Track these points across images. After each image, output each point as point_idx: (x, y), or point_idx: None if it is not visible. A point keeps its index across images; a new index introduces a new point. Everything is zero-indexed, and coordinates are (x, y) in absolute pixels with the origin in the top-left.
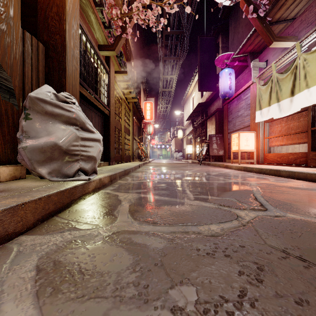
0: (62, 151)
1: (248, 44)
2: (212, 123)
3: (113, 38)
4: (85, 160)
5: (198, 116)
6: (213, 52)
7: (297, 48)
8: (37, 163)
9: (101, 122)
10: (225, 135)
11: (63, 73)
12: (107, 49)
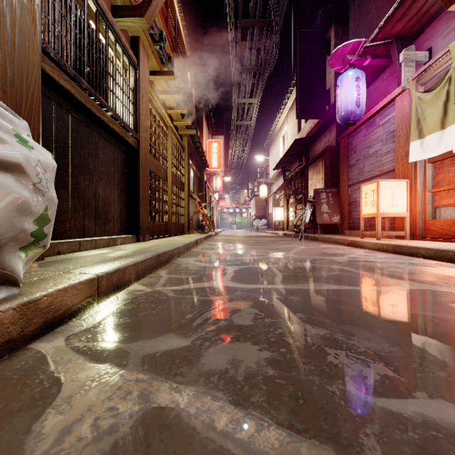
0: None
1: (396, 16)
2: (318, 171)
3: None
4: None
5: (293, 162)
6: (320, 54)
7: None
8: None
9: (121, 159)
10: (343, 189)
11: None
12: (130, 13)
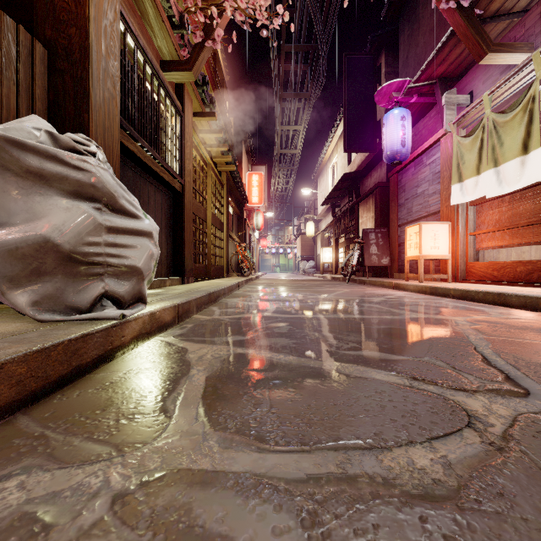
0: (62, 255)
1: (437, 61)
2: (368, 209)
3: (190, 49)
4: (116, 276)
5: (343, 197)
6: (370, 82)
7: (536, 63)
8: (6, 281)
9: (167, 204)
10: (392, 229)
11: (85, 102)
12: (178, 68)
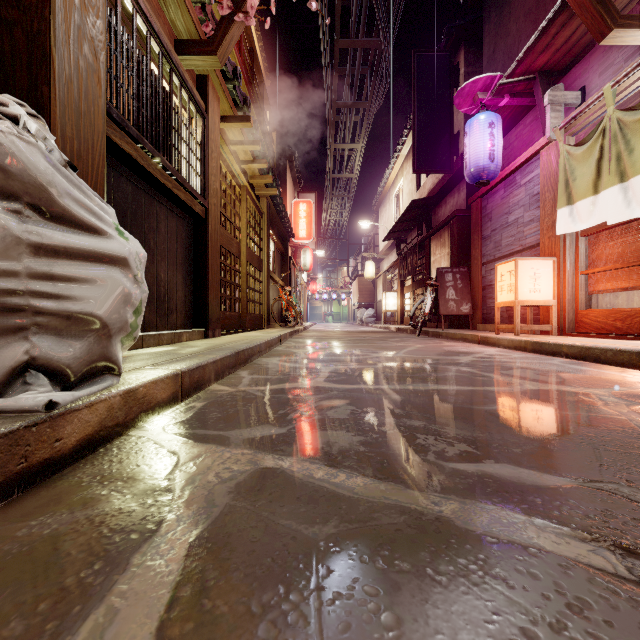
0: None
1: (539, 47)
2: (443, 244)
3: (214, 27)
4: (55, 330)
5: (410, 230)
6: (446, 86)
7: None
8: None
9: (185, 233)
10: (474, 268)
11: (44, 69)
12: (199, 50)
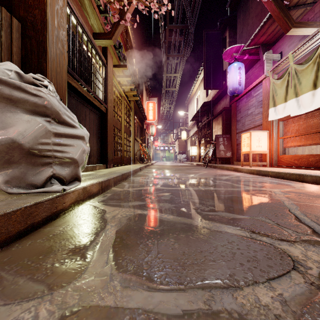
0: (24, 151)
1: (260, 33)
2: (218, 123)
3: (111, 26)
4: (61, 164)
5: (203, 116)
6: (220, 47)
7: None
8: None
9: (97, 120)
10: (233, 135)
11: (44, 56)
12: (104, 37)
